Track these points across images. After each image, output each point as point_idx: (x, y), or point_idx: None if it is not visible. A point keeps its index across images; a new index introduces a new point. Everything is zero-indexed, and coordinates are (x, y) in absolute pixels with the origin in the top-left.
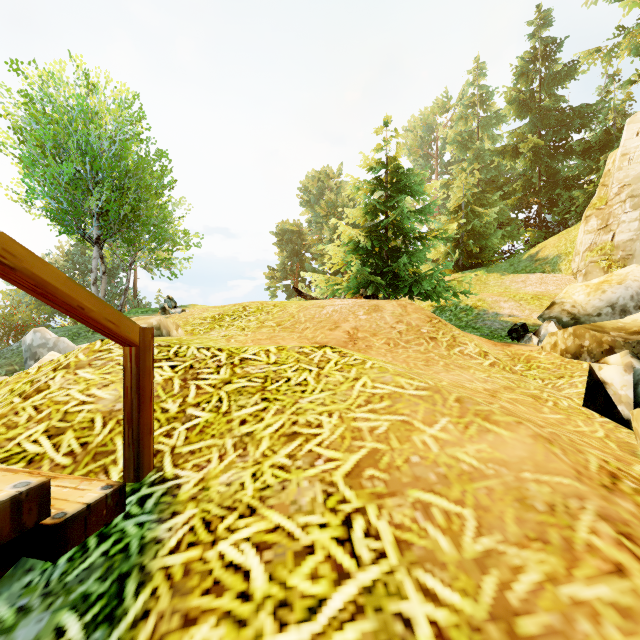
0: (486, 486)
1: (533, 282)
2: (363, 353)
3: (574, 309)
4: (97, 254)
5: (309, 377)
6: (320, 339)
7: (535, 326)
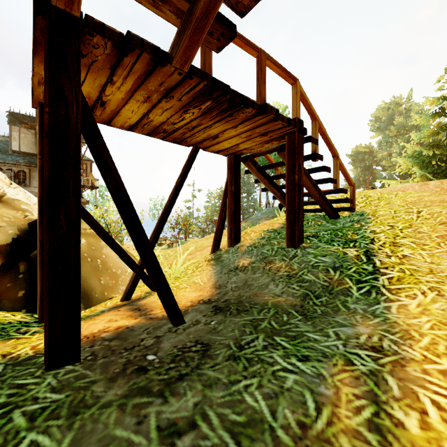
0: (435, 201)
1: None
2: None
3: None
4: None
5: (392, 196)
6: None
7: None
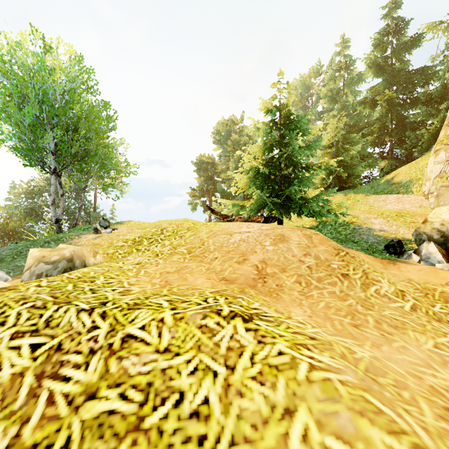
0: None
1: (392, 201)
2: (275, 299)
3: (442, 228)
4: (54, 181)
5: (212, 393)
6: (228, 274)
7: (404, 240)
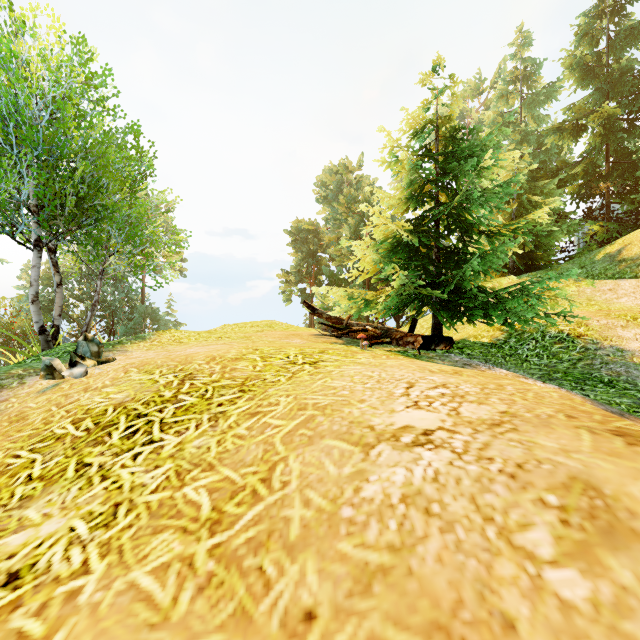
0: None
1: (628, 291)
2: None
3: None
4: (37, 261)
5: None
6: None
7: None
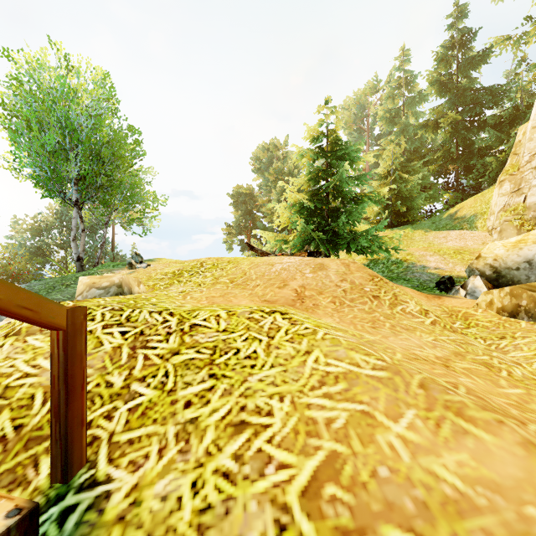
0: (482, 527)
1: (453, 238)
2: (311, 313)
3: (495, 264)
4: (76, 214)
5: (259, 348)
6: (270, 297)
7: (459, 278)
